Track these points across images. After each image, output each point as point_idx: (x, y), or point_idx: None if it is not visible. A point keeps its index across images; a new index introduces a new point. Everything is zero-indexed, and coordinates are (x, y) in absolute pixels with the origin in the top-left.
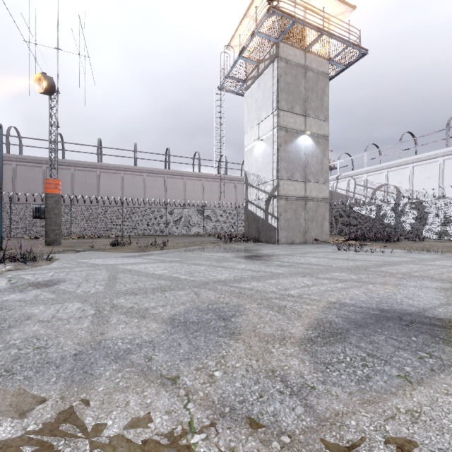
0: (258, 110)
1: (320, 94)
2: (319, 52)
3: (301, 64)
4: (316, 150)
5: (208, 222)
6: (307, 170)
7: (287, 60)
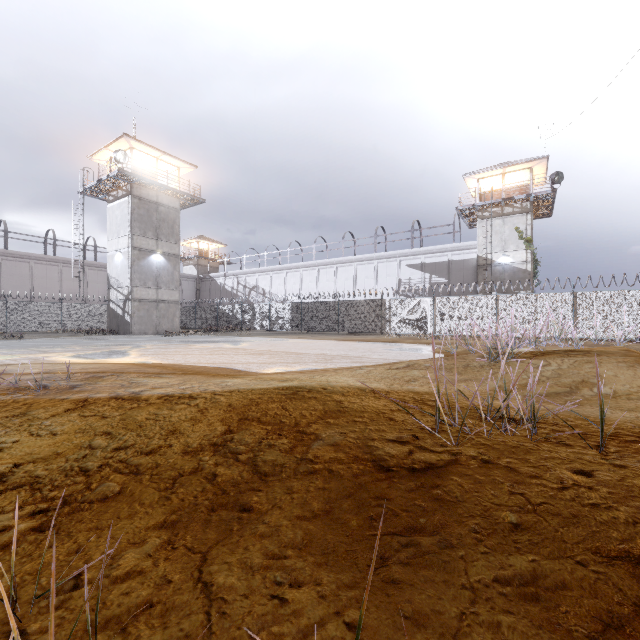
0: (118, 226)
1: (172, 223)
2: (169, 194)
3: (153, 201)
4: (167, 265)
5: (68, 316)
6: (159, 280)
7: (141, 197)
